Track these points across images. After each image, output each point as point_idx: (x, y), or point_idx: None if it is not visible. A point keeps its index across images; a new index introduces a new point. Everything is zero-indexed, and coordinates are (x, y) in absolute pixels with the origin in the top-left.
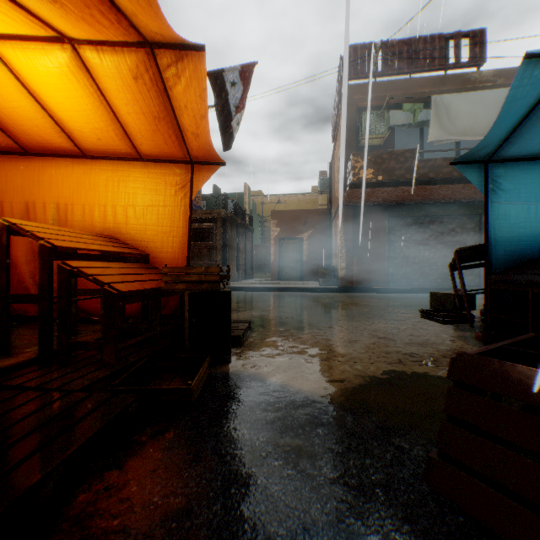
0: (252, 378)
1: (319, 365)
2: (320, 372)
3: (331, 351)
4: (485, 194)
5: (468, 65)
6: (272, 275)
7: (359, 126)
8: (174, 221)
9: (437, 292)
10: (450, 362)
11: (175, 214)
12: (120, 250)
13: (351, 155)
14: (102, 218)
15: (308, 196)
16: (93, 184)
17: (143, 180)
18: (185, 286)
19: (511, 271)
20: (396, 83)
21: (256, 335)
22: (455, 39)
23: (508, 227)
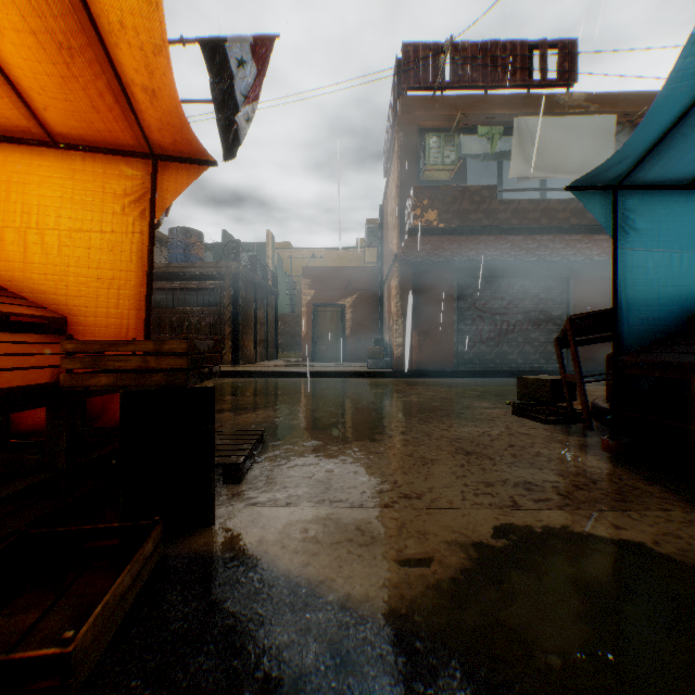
0: (250, 566)
1: (380, 521)
2: (383, 539)
3: (397, 484)
4: (614, 235)
5: (557, 84)
6: (304, 354)
7: (421, 154)
8: (121, 260)
9: (528, 377)
10: None
11: (122, 248)
12: None
13: (411, 190)
14: None
15: (351, 251)
16: None
17: (59, 184)
18: (113, 379)
19: (656, 348)
20: (469, 100)
21: (270, 455)
22: (541, 48)
23: (644, 284)
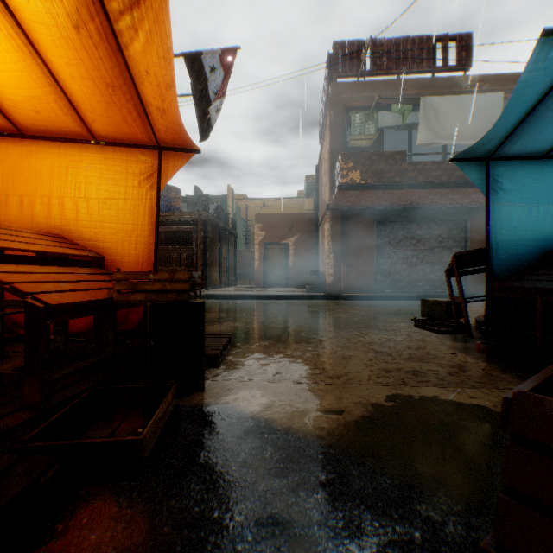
0: (229, 412)
1: (311, 390)
2: (313, 400)
3: (324, 370)
4: (486, 194)
5: (456, 69)
6: (257, 282)
7: (348, 127)
8: (137, 217)
9: (429, 299)
10: (502, 404)
11: (138, 209)
12: (63, 250)
13: (339, 156)
14: (46, 212)
15: (294, 200)
16: (34, 170)
17: (98, 168)
18: (144, 296)
19: (515, 277)
20: (385, 84)
21: (236, 351)
22: (443, 41)
23: (509, 230)
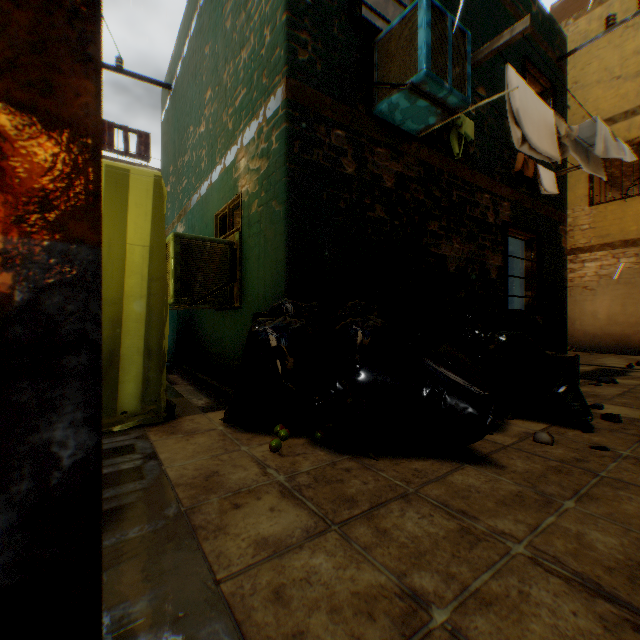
0: None
1: None
2: None
3: None
4: None
5: (137, 157)
6: None
7: None
8: None
9: None
10: None
11: None
12: None
13: None
14: None
15: None
16: None
17: None
18: None
19: None
20: None
21: None
22: (125, 131)
23: None
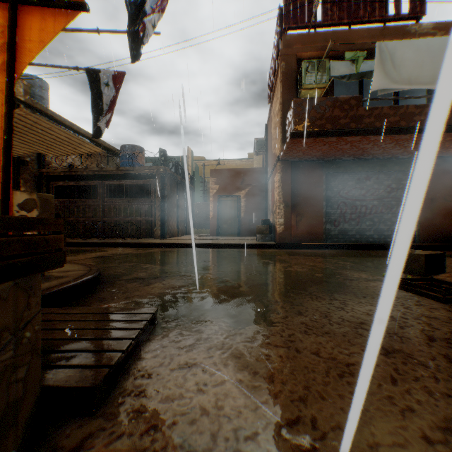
0: None
1: None
2: None
3: (317, 430)
4: None
5: (408, 17)
6: (211, 231)
7: (299, 78)
8: None
9: None
10: None
11: None
12: None
13: (292, 102)
14: None
15: (244, 161)
16: None
17: None
18: None
19: None
20: (336, 34)
21: (156, 347)
22: None
23: None
